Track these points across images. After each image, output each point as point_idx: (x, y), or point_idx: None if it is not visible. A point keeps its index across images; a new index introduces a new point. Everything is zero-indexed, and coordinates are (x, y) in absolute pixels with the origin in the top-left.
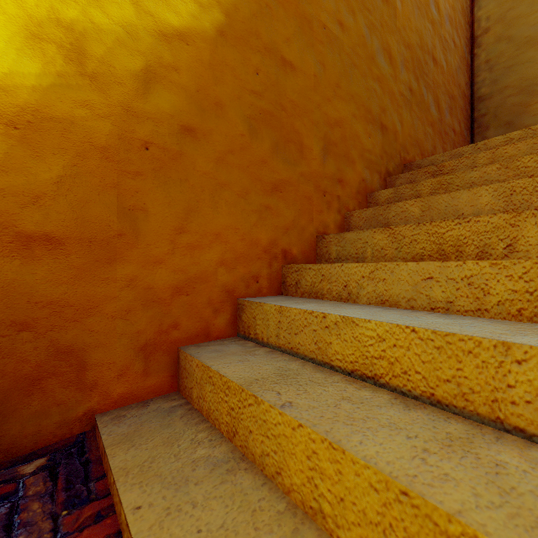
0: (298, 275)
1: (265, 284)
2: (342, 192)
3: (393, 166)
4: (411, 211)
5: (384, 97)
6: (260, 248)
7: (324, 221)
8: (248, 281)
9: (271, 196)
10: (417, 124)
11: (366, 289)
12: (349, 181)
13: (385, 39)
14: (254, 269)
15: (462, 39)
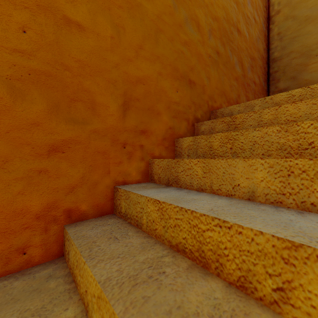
0: (68, 245)
1: (37, 252)
2: (146, 141)
3: (201, 113)
4: (195, 170)
5: (192, 58)
6: (29, 216)
7: (123, 171)
8: (8, 256)
9: (47, 158)
10: (223, 79)
11: (96, 315)
12: (154, 130)
13: (193, 11)
14: (18, 241)
15: (261, 17)
